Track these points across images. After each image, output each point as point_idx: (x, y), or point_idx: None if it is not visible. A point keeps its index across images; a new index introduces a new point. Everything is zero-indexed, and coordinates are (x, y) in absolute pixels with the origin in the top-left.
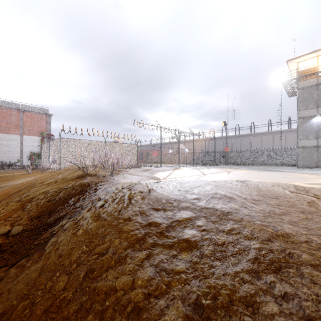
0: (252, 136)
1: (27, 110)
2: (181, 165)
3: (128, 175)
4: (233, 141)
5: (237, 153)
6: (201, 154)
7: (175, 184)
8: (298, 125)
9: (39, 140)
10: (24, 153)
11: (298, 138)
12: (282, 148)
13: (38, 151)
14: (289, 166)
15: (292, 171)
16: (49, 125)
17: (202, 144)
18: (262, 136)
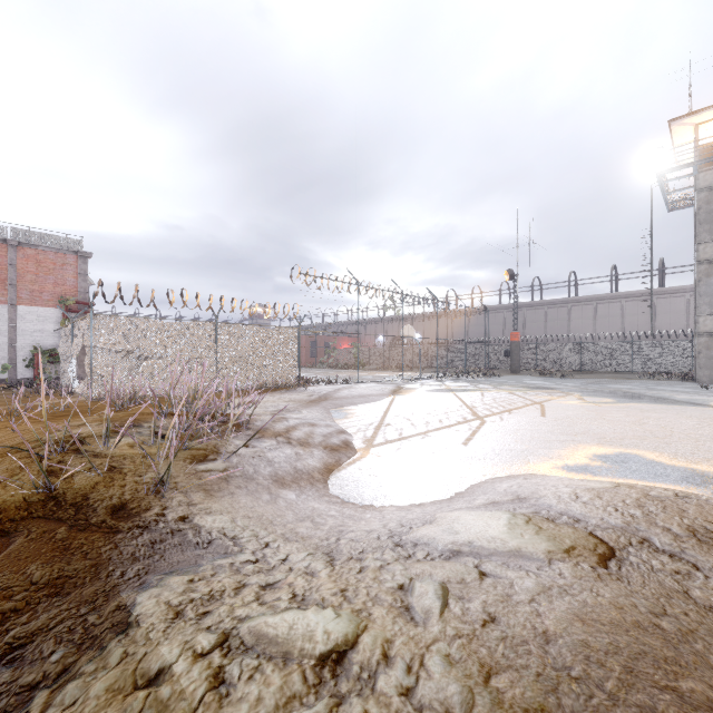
0: (572, 305)
1: (28, 243)
2: (407, 376)
3: (249, 454)
4: (528, 317)
5: (539, 344)
6: (452, 346)
7: None
8: (697, 280)
9: (58, 316)
10: (20, 350)
11: (698, 311)
12: (648, 334)
13: (56, 343)
14: (672, 379)
15: (704, 401)
16: (84, 279)
17: (455, 322)
18: (596, 304)
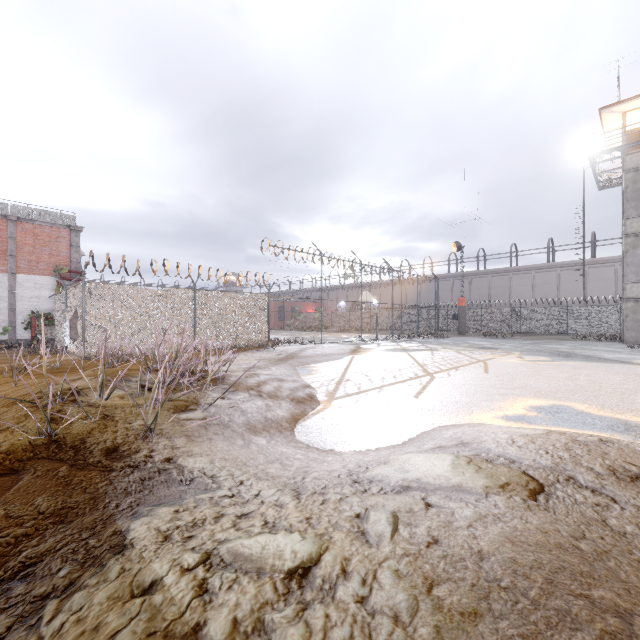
0: (513, 274)
1: (26, 218)
2: (365, 338)
3: (225, 405)
4: (474, 284)
5: (484, 309)
6: (406, 310)
7: (406, 621)
8: (624, 251)
9: (53, 284)
10: (19, 314)
11: (625, 279)
12: (581, 300)
13: (52, 308)
14: (602, 340)
15: (630, 359)
16: (76, 250)
17: (408, 289)
18: (535, 273)
